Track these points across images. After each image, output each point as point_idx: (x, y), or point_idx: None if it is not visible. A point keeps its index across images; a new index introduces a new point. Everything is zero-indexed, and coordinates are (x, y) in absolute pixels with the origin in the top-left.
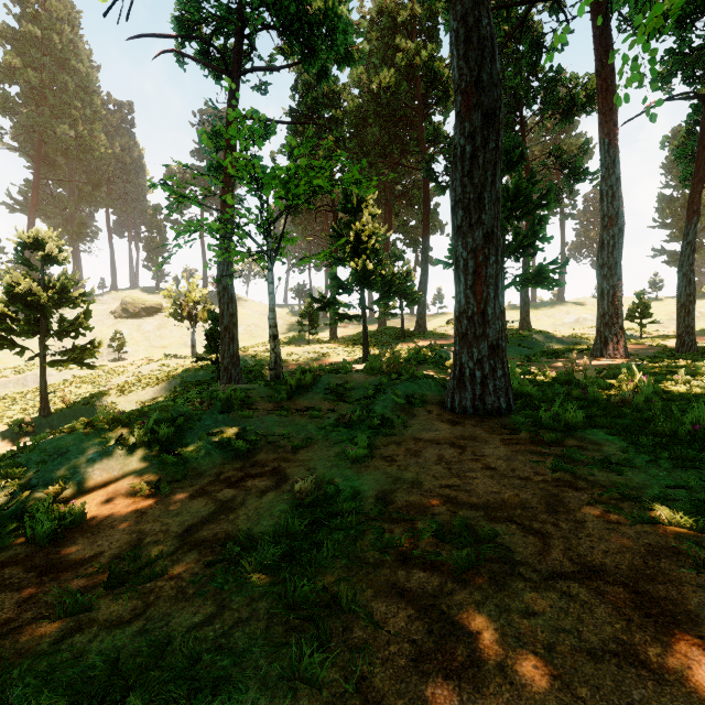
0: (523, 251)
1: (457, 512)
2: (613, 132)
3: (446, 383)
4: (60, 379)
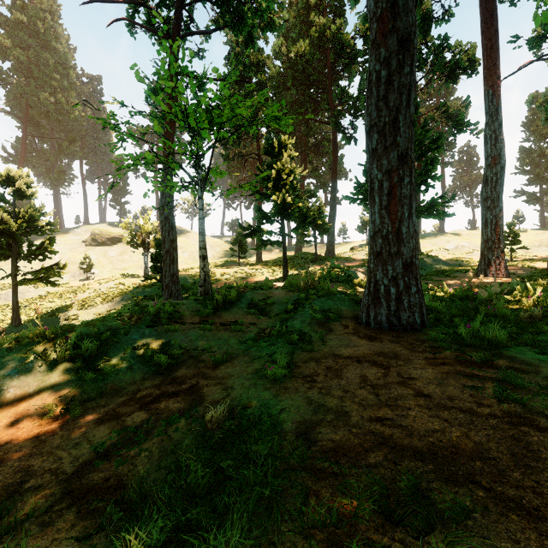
0: (417, 188)
1: (399, 464)
2: (496, 84)
3: (358, 299)
4: (36, 295)
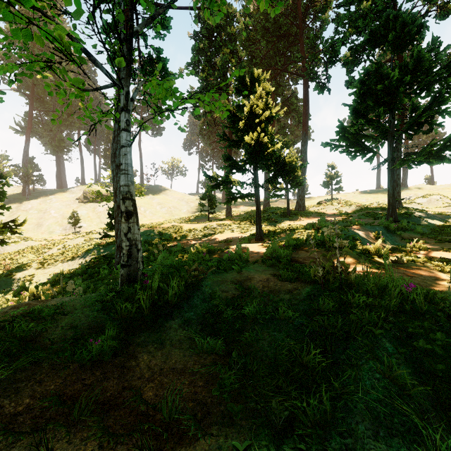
0: (418, 128)
1: None
2: None
3: None
4: (15, 249)
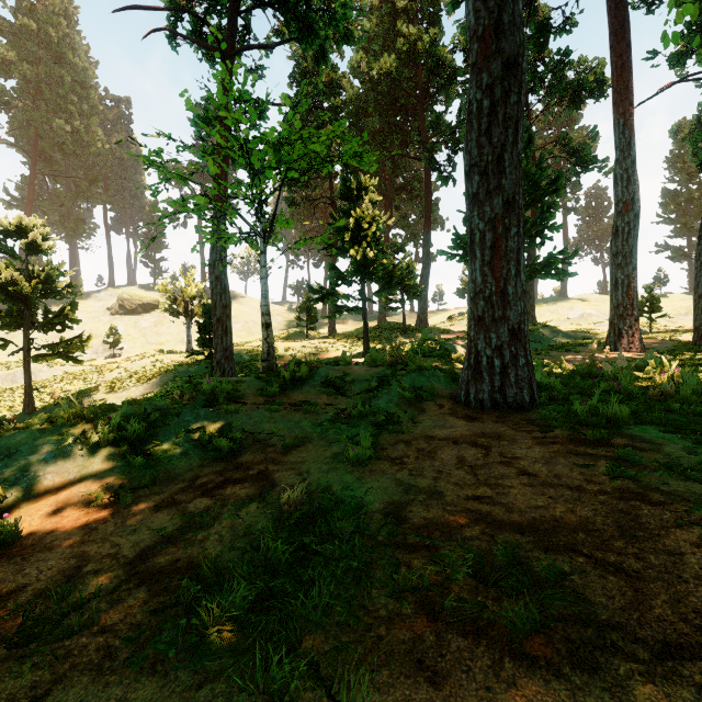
0: (531, 241)
1: (496, 536)
2: (628, 112)
3: (456, 376)
4: (50, 375)
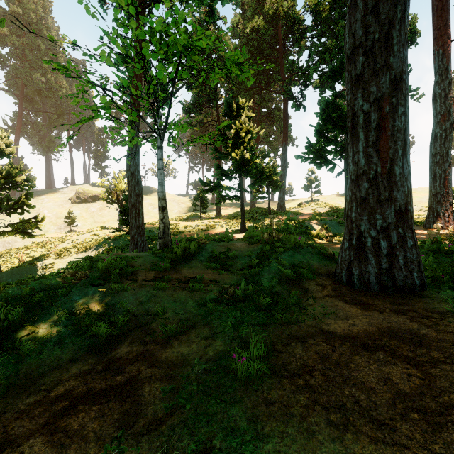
0: None
1: None
2: (446, 44)
3: (326, 252)
4: (22, 245)
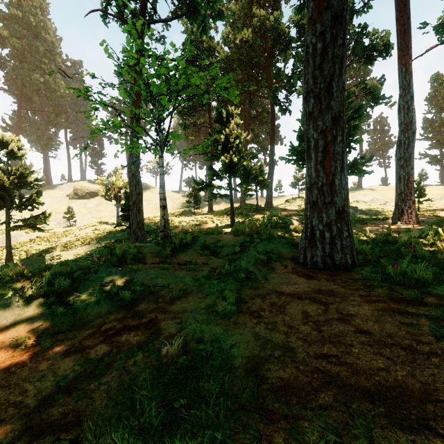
0: None
1: (349, 406)
2: (408, 63)
3: (295, 242)
4: (27, 238)
